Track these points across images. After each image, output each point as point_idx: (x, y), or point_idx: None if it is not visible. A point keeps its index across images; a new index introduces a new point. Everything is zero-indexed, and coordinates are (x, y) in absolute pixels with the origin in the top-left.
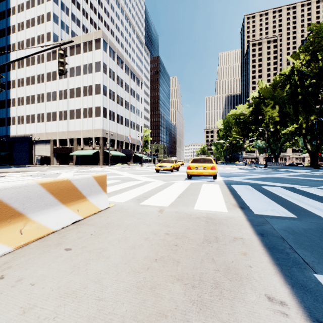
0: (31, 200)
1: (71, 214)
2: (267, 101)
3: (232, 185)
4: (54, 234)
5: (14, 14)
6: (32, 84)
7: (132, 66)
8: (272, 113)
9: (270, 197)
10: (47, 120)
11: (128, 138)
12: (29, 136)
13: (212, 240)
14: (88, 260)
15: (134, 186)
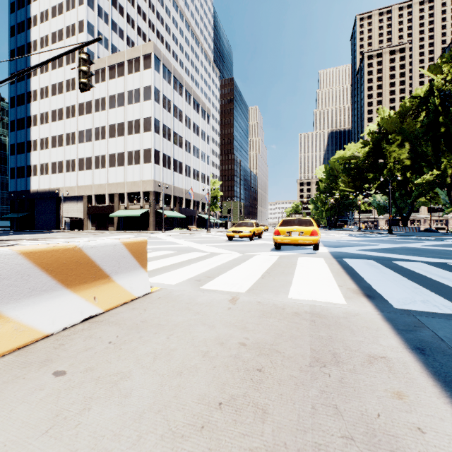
0: (2, 281)
1: (81, 305)
2: (391, 136)
3: (346, 260)
4: (47, 340)
5: (36, 26)
6: (59, 119)
7: (195, 92)
8: (400, 154)
9: (412, 279)
10: (79, 168)
11: (189, 193)
12: (55, 191)
13: (328, 361)
14: (88, 401)
15: (194, 260)
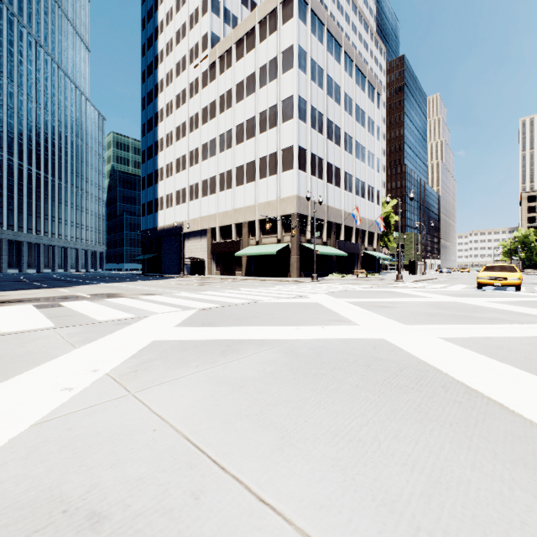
0: None
1: None
2: None
3: None
4: None
5: (162, 32)
6: (182, 136)
7: (359, 57)
8: None
9: None
10: (203, 194)
11: (353, 215)
12: (178, 226)
13: None
14: None
15: None
